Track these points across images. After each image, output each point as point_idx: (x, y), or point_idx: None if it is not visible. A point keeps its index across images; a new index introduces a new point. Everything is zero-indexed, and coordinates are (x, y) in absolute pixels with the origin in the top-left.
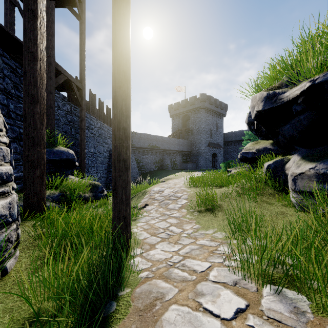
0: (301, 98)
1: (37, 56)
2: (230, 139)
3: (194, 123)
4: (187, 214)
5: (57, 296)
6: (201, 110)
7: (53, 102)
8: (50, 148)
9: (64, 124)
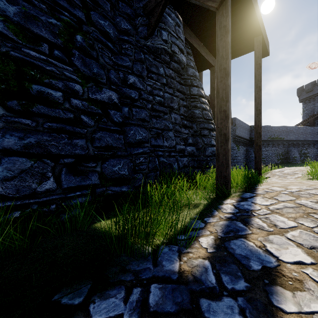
0: None
1: (215, 105)
2: None
3: None
4: (300, 180)
5: None
6: None
7: None
8: None
9: None
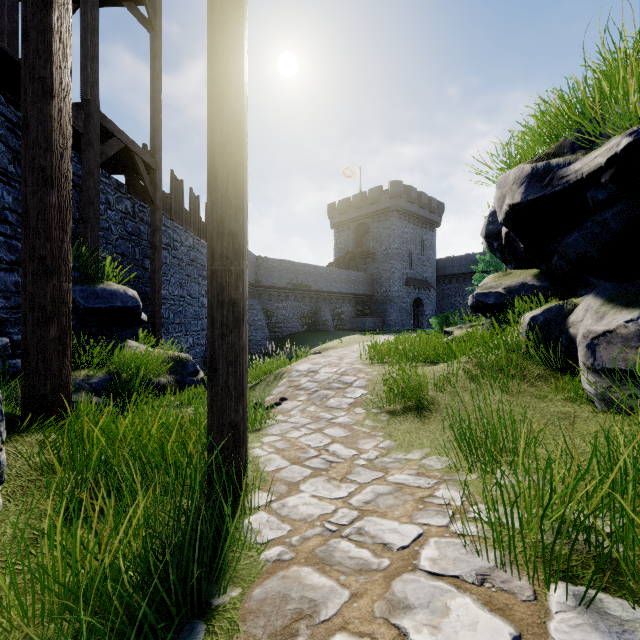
0: (609, 173)
1: (51, 86)
2: (448, 270)
3: (378, 239)
4: (367, 419)
5: (58, 616)
6: (391, 214)
7: (96, 194)
8: (90, 285)
9: (120, 239)
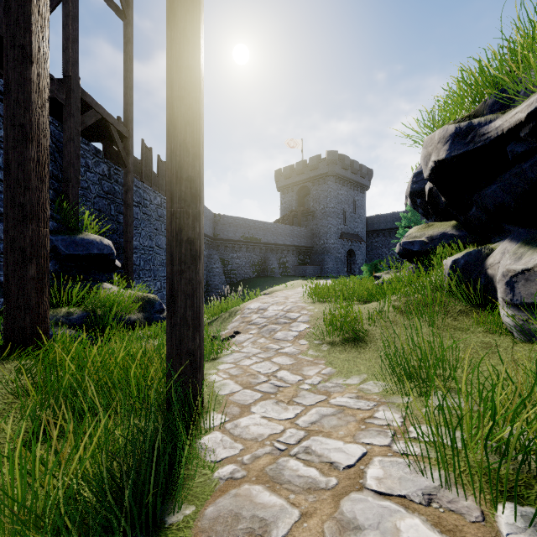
0: (528, 127)
1: (30, 53)
2: (376, 226)
3: (317, 200)
4: (310, 349)
5: None
6: (328, 178)
7: (76, 157)
8: (70, 235)
9: (98, 197)
